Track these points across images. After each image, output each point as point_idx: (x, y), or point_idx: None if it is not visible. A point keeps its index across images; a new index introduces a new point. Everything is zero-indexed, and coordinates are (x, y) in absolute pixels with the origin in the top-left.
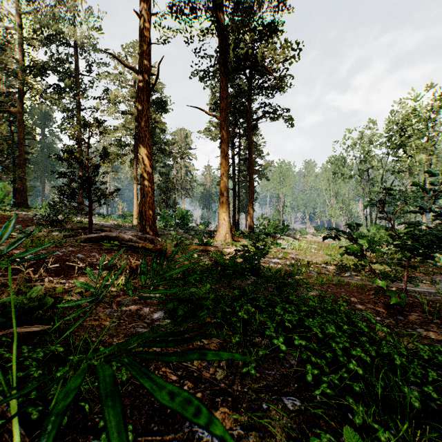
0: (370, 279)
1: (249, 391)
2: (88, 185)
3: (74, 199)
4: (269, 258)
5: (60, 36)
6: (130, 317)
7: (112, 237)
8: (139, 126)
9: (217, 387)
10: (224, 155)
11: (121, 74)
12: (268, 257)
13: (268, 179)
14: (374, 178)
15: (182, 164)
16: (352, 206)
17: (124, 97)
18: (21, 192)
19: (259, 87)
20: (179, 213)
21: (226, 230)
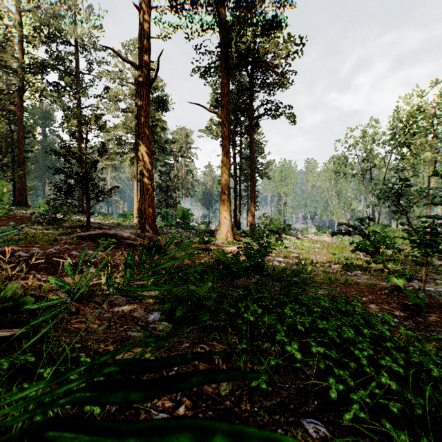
0: (378, 278)
1: (260, 411)
2: (85, 181)
3: (71, 196)
4: (272, 257)
5: (60, 33)
6: (122, 319)
7: (110, 235)
8: (138, 122)
9: (222, 406)
10: (225, 153)
11: (121, 71)
12: (271, 256)
13: (270, 178)
14: (377, 177)
15: (183, 164)
16: (354, 205)
17: (124, 95)
18: (21, 191)
19: (261, 83)
20: (179, 212)
21: (228, 229)
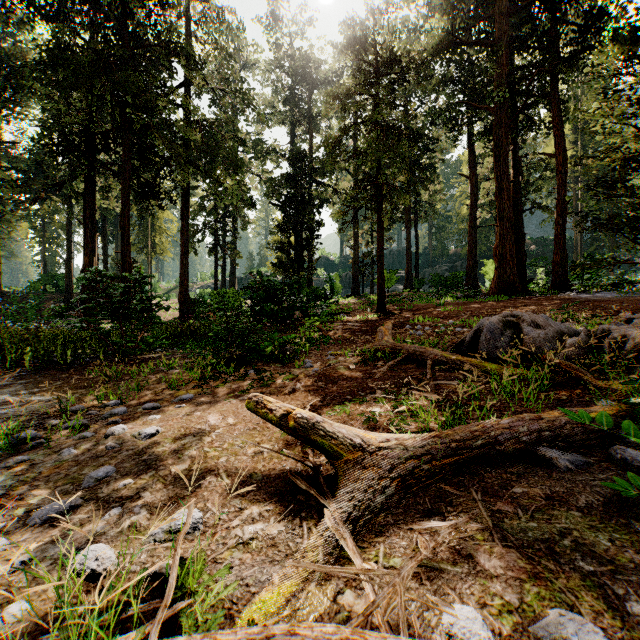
0: None
1: None
2: None
3: None
4: None
5: None
6: None
7: None
8: None
9: None
10: None
11: None
12: None
13: None
14: None
15: None
16: None
17: None
18: None
19: None
20: None
21: None
